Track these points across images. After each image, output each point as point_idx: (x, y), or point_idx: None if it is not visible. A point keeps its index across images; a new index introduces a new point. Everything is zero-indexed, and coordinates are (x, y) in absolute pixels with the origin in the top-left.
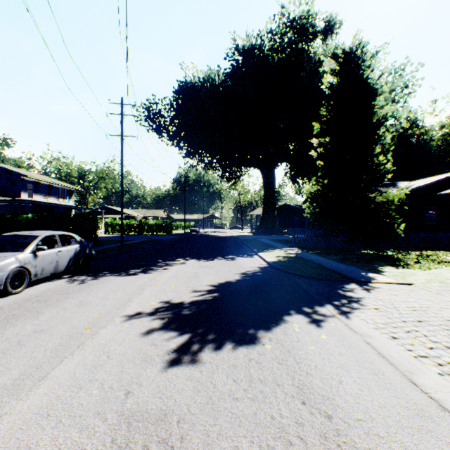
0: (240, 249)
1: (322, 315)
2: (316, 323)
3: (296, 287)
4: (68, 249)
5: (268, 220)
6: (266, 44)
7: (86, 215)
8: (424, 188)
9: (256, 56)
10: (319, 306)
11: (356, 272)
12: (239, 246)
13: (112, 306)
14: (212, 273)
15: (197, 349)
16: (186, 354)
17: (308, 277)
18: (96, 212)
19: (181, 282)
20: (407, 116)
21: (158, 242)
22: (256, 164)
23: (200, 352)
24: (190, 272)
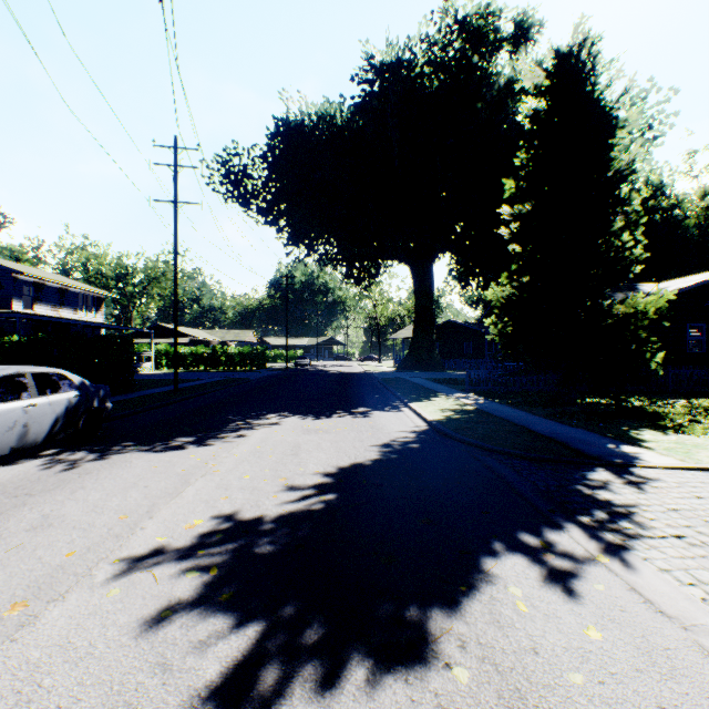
0: (377, 395)
1: (567, 556)
2: (562, 582)
3: (491, 477)
4: (52, 400)
5: (422, 347)
6: (419, 60)
7: (112, 338)
8: (685, 293)
9: (404, 79)
10: (553, 530)
11: (598, 443)
12: (375, 390)
13: (105, 529)
14: (327, 446)
15: (274, 688)
16: (241, 708)
17: (509, 454)
18: (143, 334)
19: (264, 465)
20: (646, 178)
21: (240, 383)
22: (403, 256)
23: (278, 702)
24: (285, 443)
